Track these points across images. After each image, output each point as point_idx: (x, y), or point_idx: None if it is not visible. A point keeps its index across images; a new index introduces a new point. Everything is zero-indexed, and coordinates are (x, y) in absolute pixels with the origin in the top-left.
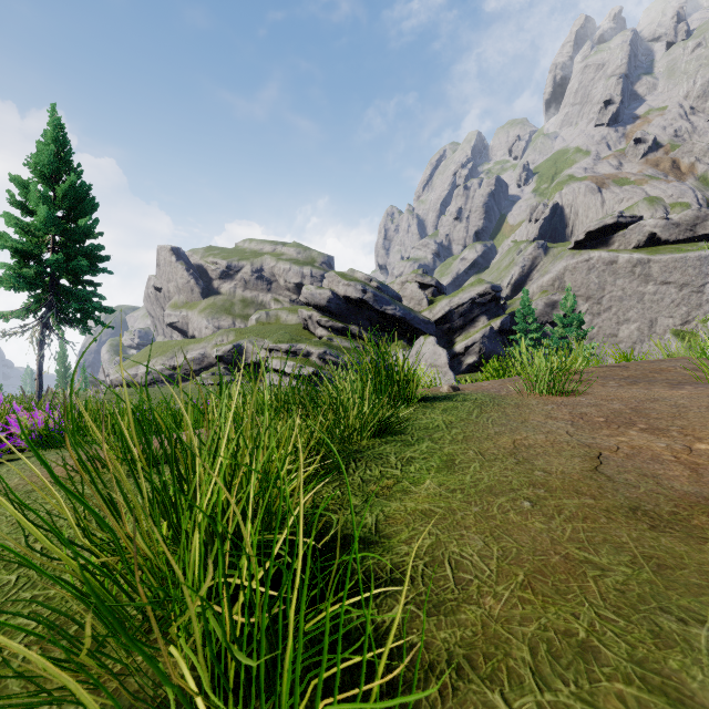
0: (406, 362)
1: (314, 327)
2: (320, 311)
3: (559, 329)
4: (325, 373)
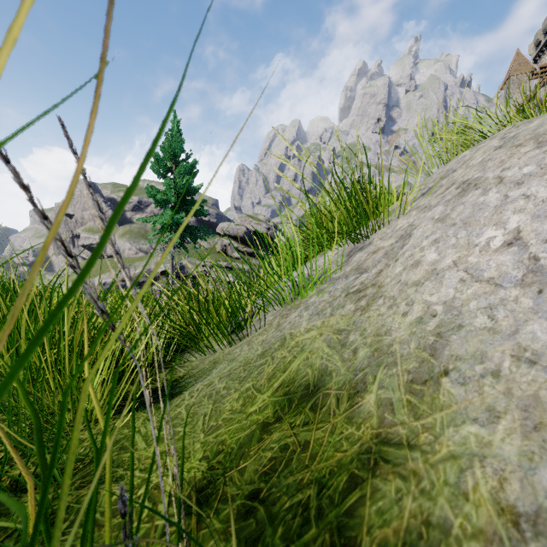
0: None
1: (231, 251)
2: (236, 240)
3: None
4: None
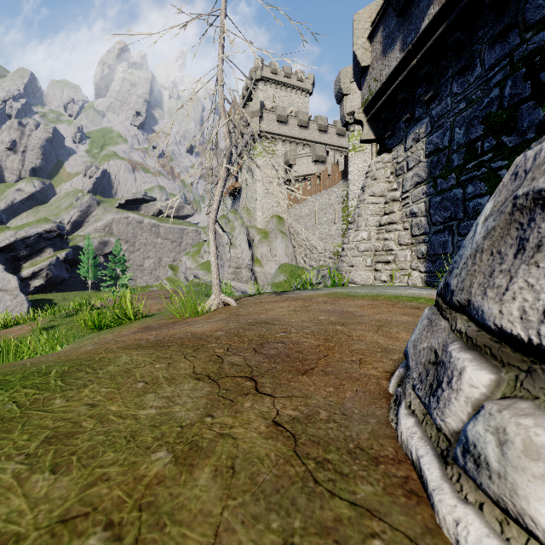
0: None
1: None
2: None
3: (112, 264)
4: None
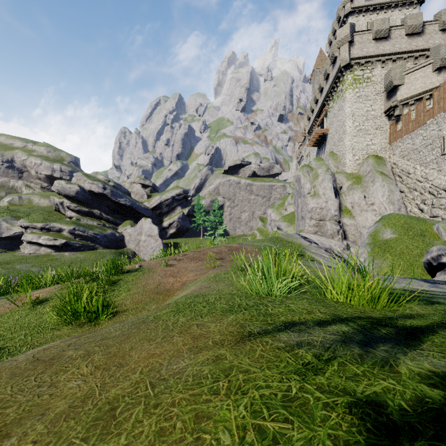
0: (133, 234)
1: (64, 210)
2: (70, 199)
3: (213, 217)
4: (74, 243)
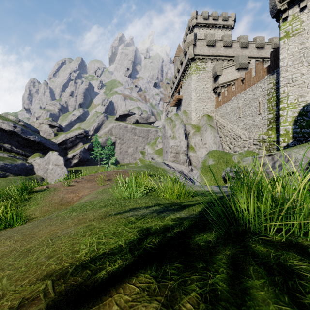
0: (41, 163)
1: None
2: None
3: (107, 151)
4: None
